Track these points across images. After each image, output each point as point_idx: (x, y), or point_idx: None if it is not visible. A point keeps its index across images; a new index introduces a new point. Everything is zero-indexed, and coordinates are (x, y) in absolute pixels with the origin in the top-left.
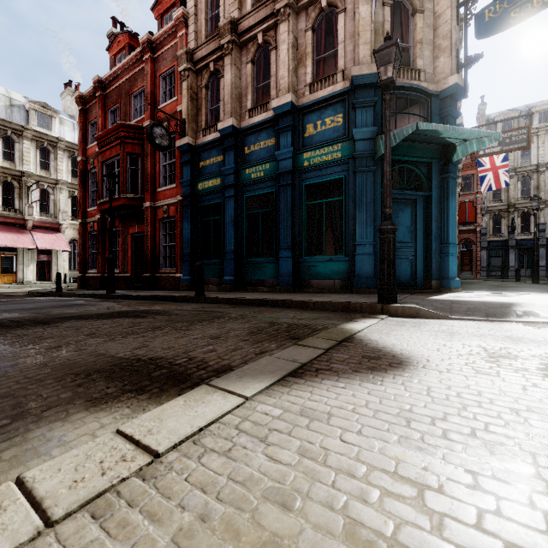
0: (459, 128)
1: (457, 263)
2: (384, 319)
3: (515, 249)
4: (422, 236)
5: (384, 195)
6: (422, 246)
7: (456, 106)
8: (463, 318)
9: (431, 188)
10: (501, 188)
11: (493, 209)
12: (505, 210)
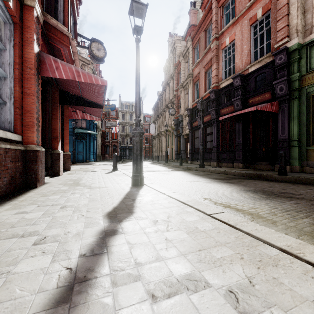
0: (89, 132)
1: (98, 155)
2: (72, 165)
3: (128, 149)
4: (85, 150)
5: (73, 146)
6: (85, 152)
7: (93, 122)
8: (84, 165)
9: (87, 140)
10: (125, 128)
11: (122, 135)
12: (126, 136)
